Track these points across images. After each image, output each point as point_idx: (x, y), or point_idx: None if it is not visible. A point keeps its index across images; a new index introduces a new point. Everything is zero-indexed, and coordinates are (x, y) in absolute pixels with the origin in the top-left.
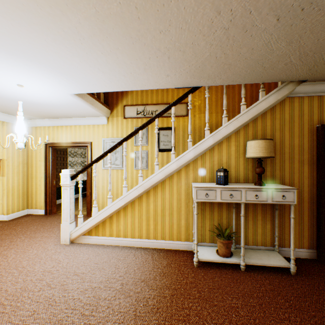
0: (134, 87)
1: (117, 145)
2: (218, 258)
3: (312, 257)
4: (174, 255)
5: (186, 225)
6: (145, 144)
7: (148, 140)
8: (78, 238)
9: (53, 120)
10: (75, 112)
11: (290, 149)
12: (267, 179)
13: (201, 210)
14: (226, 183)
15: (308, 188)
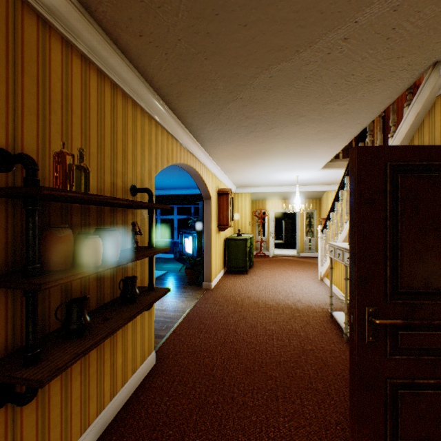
0: (326, 157)
1: (332, 205)
2: (341, 320)
3: None
4: (340, 311)
5: None
6: None
7: None
8: (324, 279)
9: None
10: None
11: None
12: None
13: None
14: None
15: None
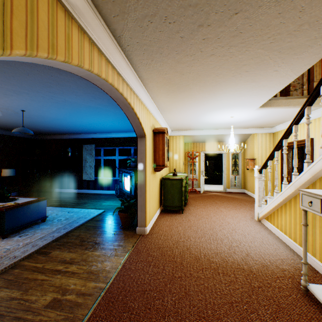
0: (276, 88)
1: (278, 144)
2: None
3: None
4: (307, 275)
5: None
6: None
7: None
8: (262, 220)
9: (284, 124)
10: (286, 115)
11: None
12: None
13: None
14: None
15: None
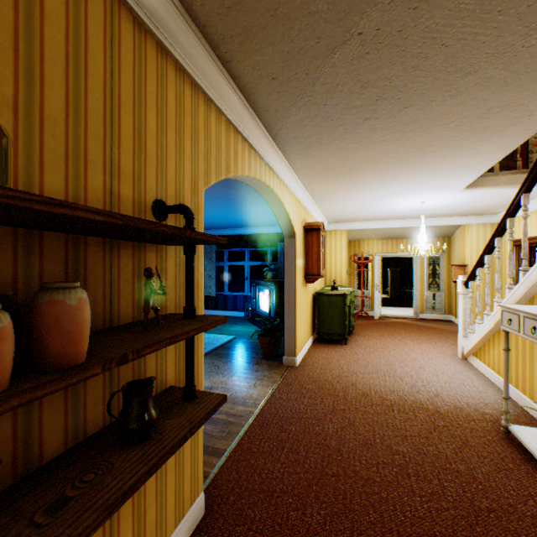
0: (481, 166)
1: (489, 244)
2: (533, 446)
3: None
4: (517, 420)
5: None
6: None
7: None
8: (469, 357)
9: None
10: (512, 196)
11: None
12: None
13: None
14: None
15: None
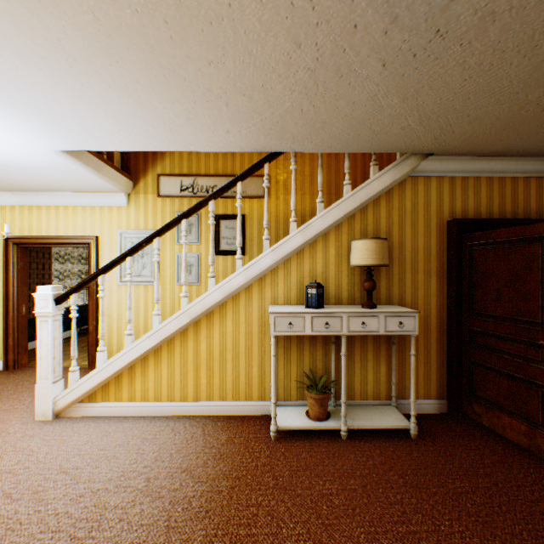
0: (172, 146)
1: (143, 243)
2: (308, 423)
3: (442, 410)
4: (241, 424)
5: (260, 374)
6: (196, 243)
7: (200, 235)
8: (71, 409)
9: (21, 195)
10: (65, 182)
11: (412, 254)
12: (381, 298)
13: (284, 350)
14: (321, 306)
15: (436, 310)
